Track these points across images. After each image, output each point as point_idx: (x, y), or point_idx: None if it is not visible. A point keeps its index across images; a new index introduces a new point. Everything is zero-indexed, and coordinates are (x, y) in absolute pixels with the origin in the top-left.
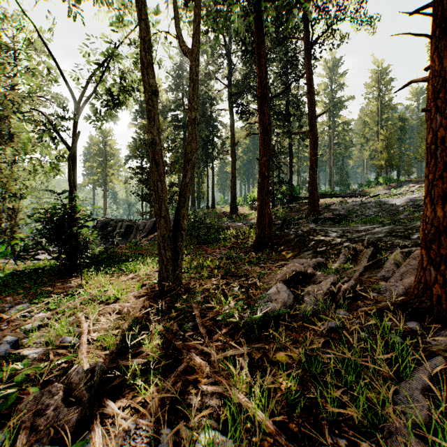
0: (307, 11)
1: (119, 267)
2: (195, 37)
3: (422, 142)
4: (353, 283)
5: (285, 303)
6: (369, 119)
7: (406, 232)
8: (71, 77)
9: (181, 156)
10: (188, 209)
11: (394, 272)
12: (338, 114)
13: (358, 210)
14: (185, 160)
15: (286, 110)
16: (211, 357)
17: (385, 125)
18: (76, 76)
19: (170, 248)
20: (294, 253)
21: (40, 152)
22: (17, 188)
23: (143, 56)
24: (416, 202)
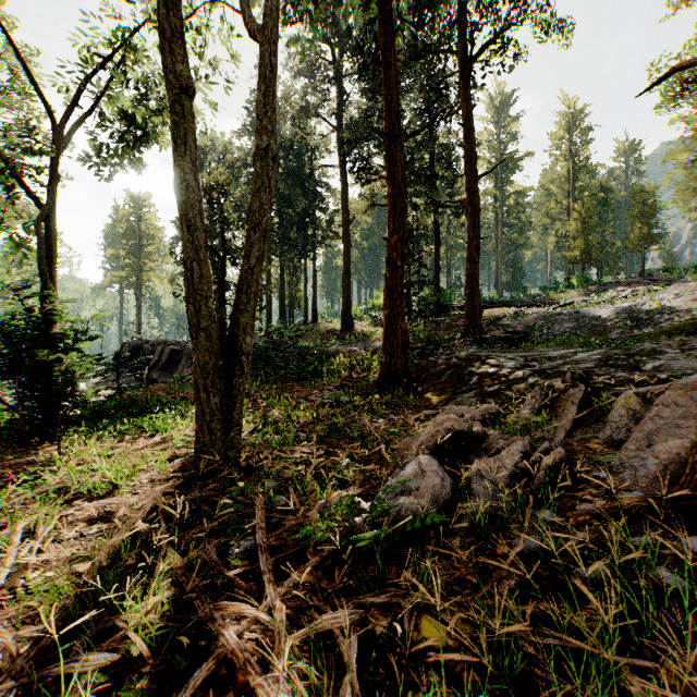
0: (464, 9)
1: (138, 422)
2: (270, 1)
3: (636, 223)
4: (562, 454)
5: (436, 497)
6: (555, 188)
7: (631, 360)
8: (54, 84)
9: None
10: (254, 317)
11: (629, 430)
12: (509, 180)
13: (543, 326)
14: (249, 224)
15: (430, 168)
16: (274, 643)
17: (579, 197)
18: (65, 84)
19: (217, 388)
20: (445, 396)
21: None
22: None
23: (163, 18)
24: (633, 314)
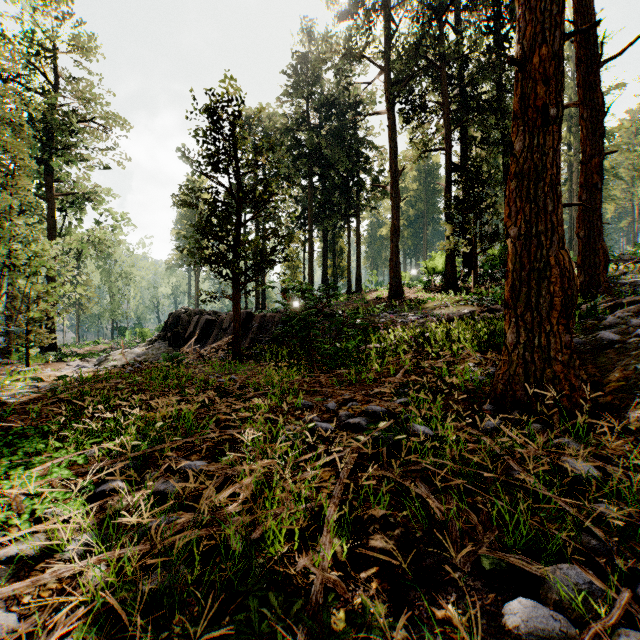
0: None
1: None
2: None
3: None
4: None
5: None
6: None
7: None
8: None
9: (306, 208)
10: None
11: None
12: None
13: None
14: None
15: (501, 96)
16: None
17: None
18: None
19: None
20: None
21: (95, 210)
22: (0, 252)
23: None
24: None
